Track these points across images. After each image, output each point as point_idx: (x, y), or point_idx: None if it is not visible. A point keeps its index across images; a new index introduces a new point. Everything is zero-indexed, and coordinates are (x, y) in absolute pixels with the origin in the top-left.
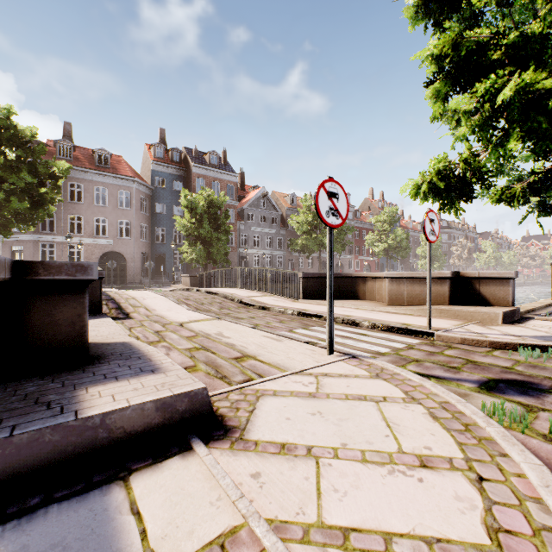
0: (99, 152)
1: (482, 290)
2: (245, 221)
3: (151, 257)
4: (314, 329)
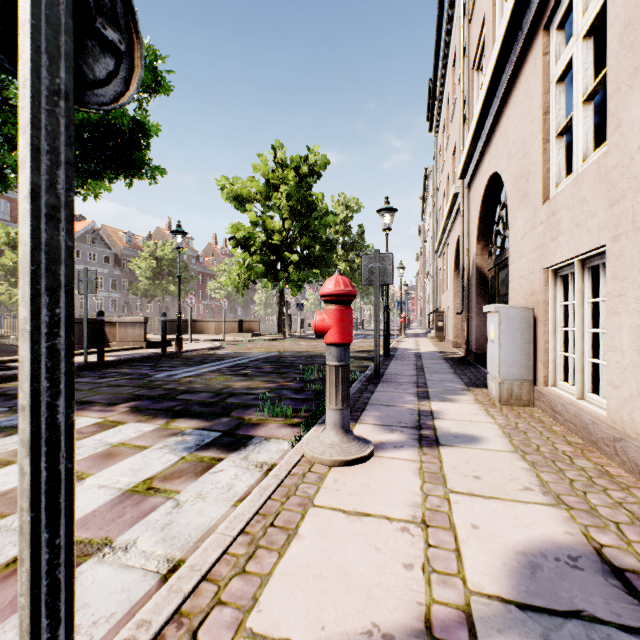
0: None
1: (251, 326)
2: None
3: None
4: None
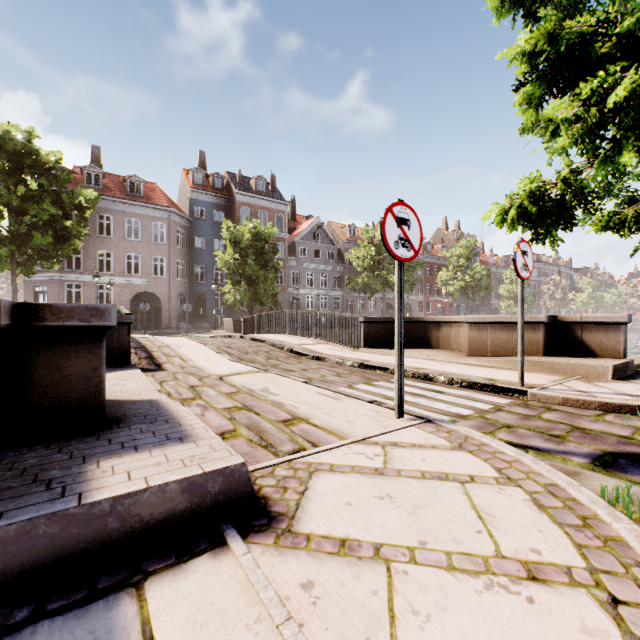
0: (131, 179)
1: (585, 337)
2: (296, 256)
3: (189, 298)
4: (378, 384)
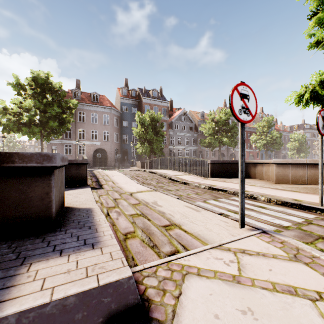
0: (93, 94)
1: None
2: (173, 129)
3: (120, 151)
4: (222, 200)
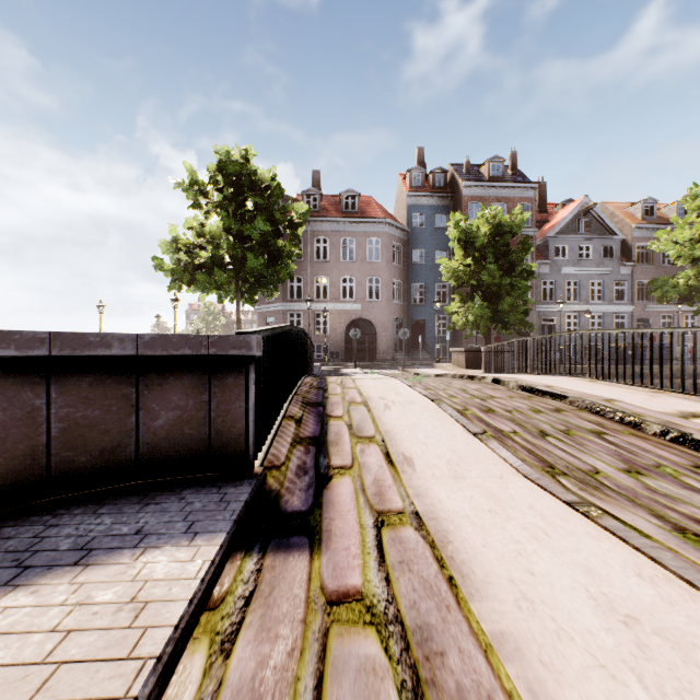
0: (346, 194)
1: None
2: (549, 259)
3: (406, 324)
4: None
